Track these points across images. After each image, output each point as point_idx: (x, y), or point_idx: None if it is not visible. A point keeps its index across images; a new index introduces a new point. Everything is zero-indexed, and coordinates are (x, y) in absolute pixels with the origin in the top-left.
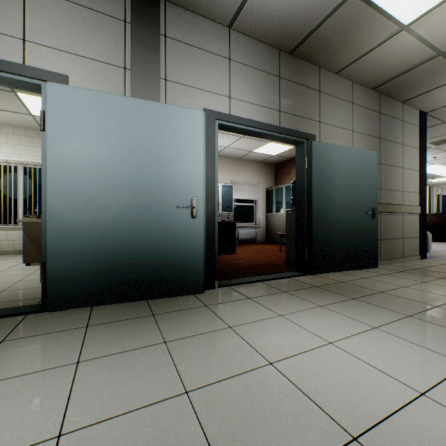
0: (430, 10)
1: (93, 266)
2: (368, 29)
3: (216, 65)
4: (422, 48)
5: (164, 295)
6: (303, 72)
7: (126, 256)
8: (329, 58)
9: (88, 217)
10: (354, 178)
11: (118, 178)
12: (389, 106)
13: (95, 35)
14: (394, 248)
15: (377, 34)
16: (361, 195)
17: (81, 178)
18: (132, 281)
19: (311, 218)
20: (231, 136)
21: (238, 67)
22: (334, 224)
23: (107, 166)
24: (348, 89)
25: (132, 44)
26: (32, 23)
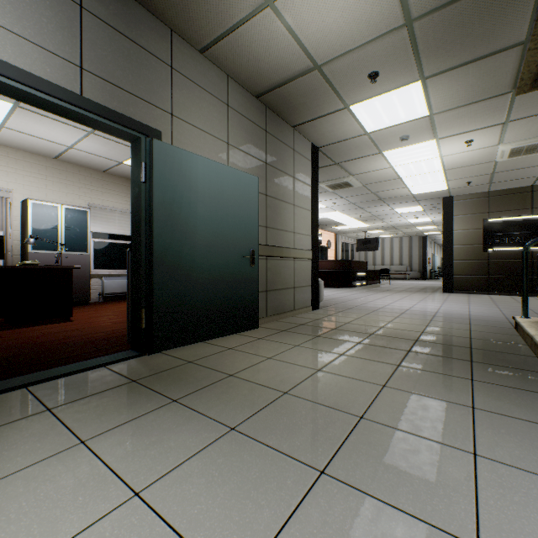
0: None
1: None
2: None
3: None
4: (297, 50)
5: None
6: (138, 23)
7: None
8: (180, 16)
9: None
10: (226, 207)
11: None
12: (278, 127)
13: None
14: (284, 300)
15: None
16: (236, 232)
17: None
18: None
19: (151, 262)
20: (68, 126)
21: None
22: (193, 271)
23: None
24: (222, 84)
25: None
26: None
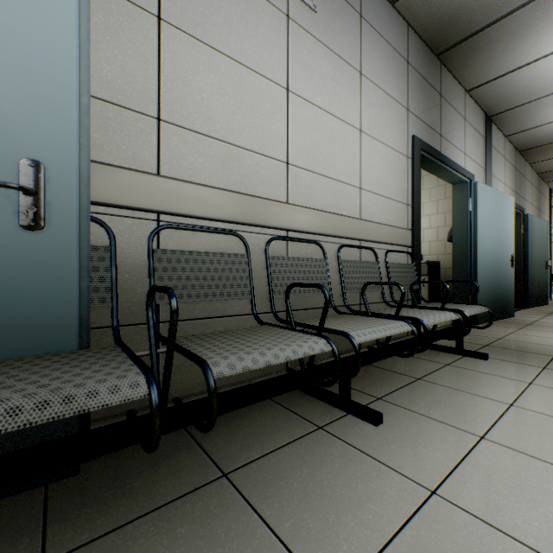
0: None
1: (487, 297)
2: None
3: (501, 162)
4: None
5: (504, 317)
6: (520, 164)
7: (495, 291)
8: (537, 156)
9: (486, 266)
10: (540, 240)
11: (493, 241)
12: (541, 186)
13: (477, 147)
14: None
15: None
16: (542, 252)
17: (485, 242)
18: (496, 307)
19: (525, 268)
20: None
21: (506, 163)
22: (534, 273)
23: (491, 234)
24: (531, 174)
25: (486, 152)
26: (465, 143)
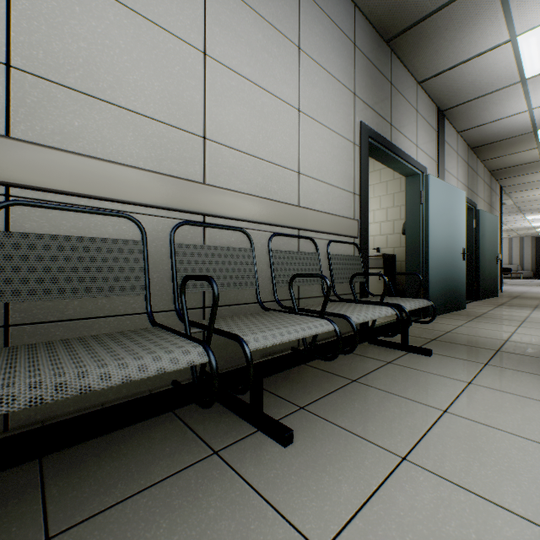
0: None
1: (439, 290)
2: (522, 145)
3: (454, 157)
4: (536, 157)
5: (456, 309)
6: (473, 161)
7: (447, 284)
8: (488, 153)
9: (438, 259)
10: (491, 234)
11: (445, 234)
12: (492, 183)
13: (430, 141)
14: None
15: (524, 148)
16: (493, 246)
17: (437, 234)
18: (448, 300)
19: (478, 262)
20: None
21: (459, 159)
22: (485, 266)
23: (442, 227)
24: (483, 171)
25: (438, 146)
26: (418, 135)
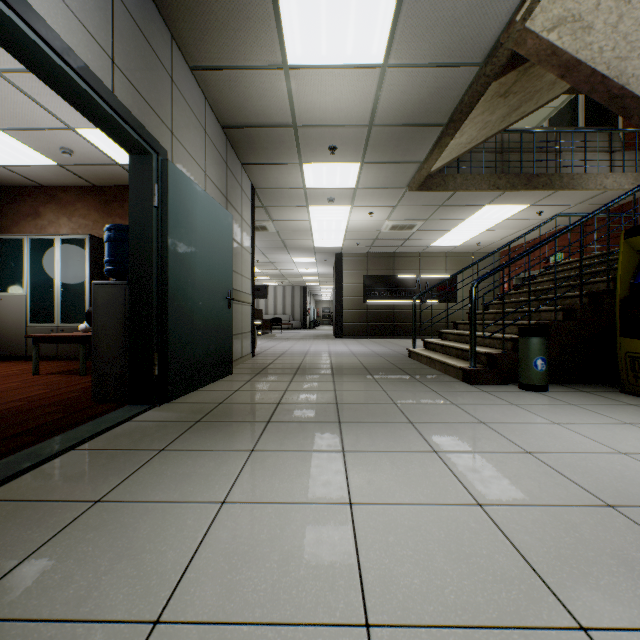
0: (311, 67)
1: None
2: (257, 33)
3: None
4: (287, 108)
5: None
6: (151, 21)
7: None
8: (194, 32)
9: None
10: (214, 244)
11: None
12: (233, 162)
13: None
14: (237, 346)
15: (261, 51)
16: (220, 271)
17: None
18: None
19: (165, 300)
20: None
21: None
22: (194, 312)
23: None
24: (202, 107)
25: None
26: None
